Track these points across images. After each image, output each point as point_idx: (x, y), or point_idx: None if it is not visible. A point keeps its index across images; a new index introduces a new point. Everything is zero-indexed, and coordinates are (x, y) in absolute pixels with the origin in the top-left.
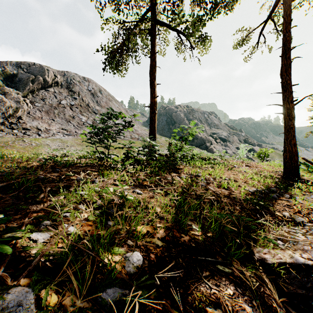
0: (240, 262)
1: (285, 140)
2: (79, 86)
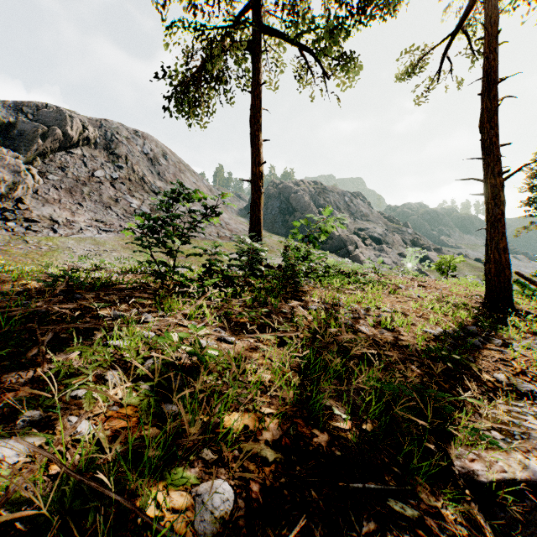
0: (430, 486)
1: (488, 241)
2: (127, 146)
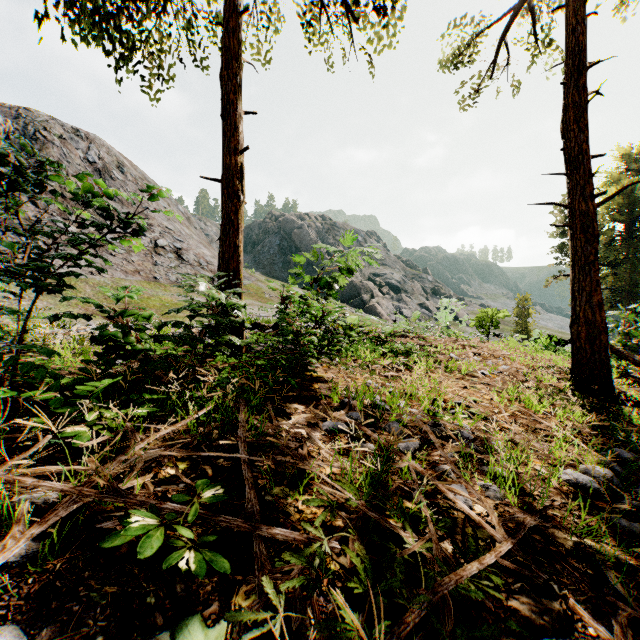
0: None
1: (575, 293)
2: (61, 149)
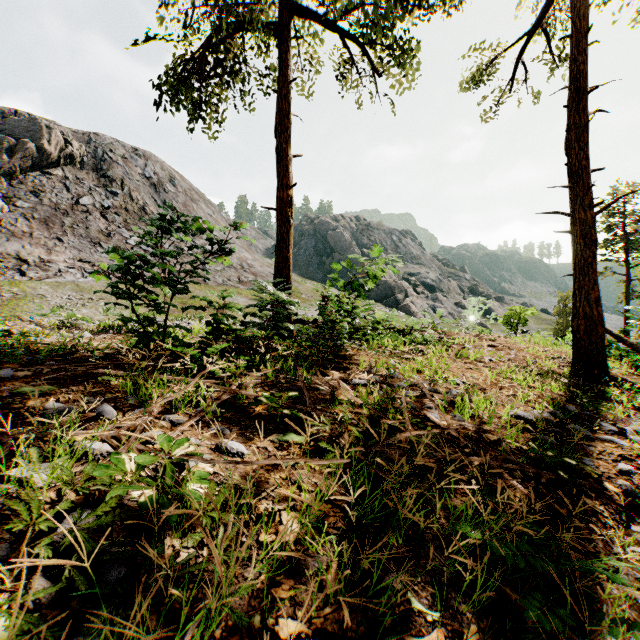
0: None
1: (576, 291)
2: (123, 168)
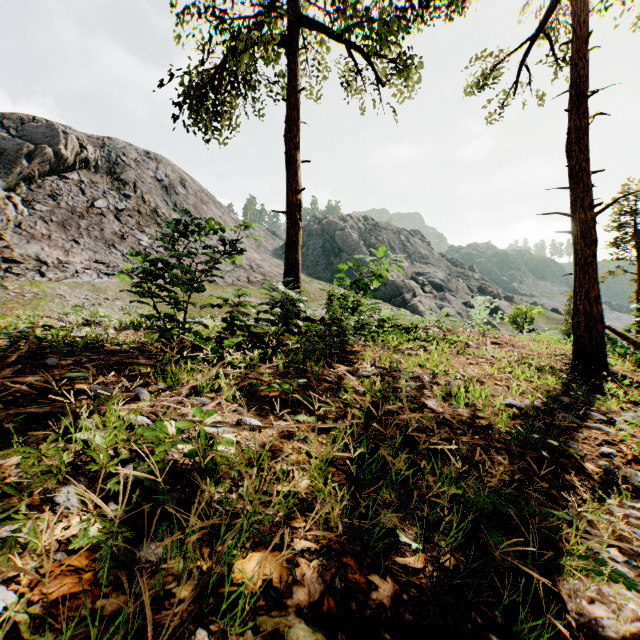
0: None
1: (576, 290)
2: (136, 171)
